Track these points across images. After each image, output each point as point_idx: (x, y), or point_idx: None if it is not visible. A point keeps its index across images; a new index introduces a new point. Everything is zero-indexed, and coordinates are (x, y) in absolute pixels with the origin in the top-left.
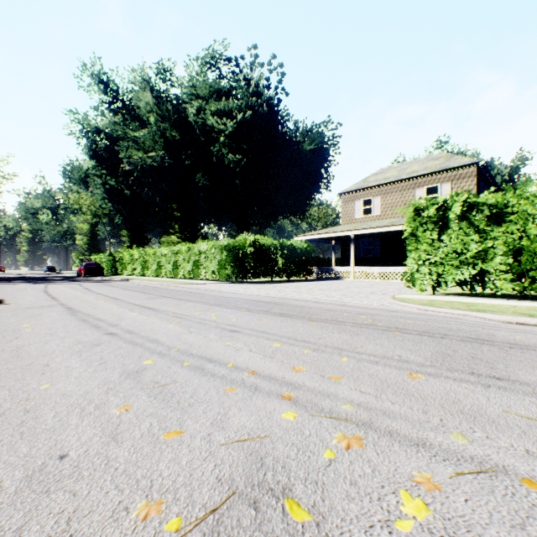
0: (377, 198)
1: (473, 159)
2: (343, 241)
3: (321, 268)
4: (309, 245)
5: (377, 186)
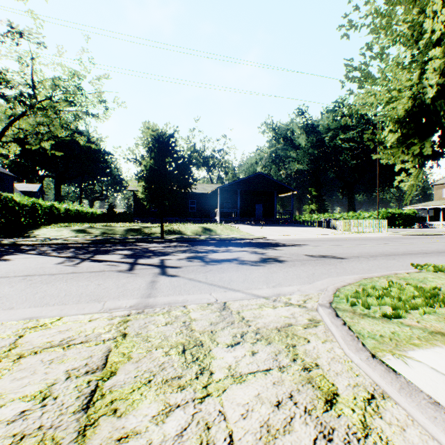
0: None
1: None
2: (434, 209)
3: (420, 223)
4: (414, 212)
5: None
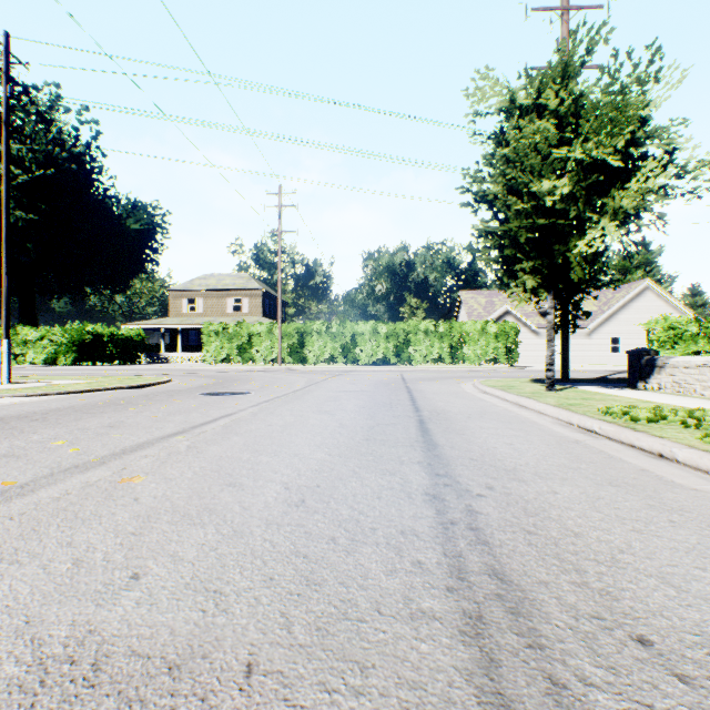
0: (201, 299)
1: (260, 286)
2: (173, 331)
3: (152, 354)
4: (141, 334)
5: (201, 291)
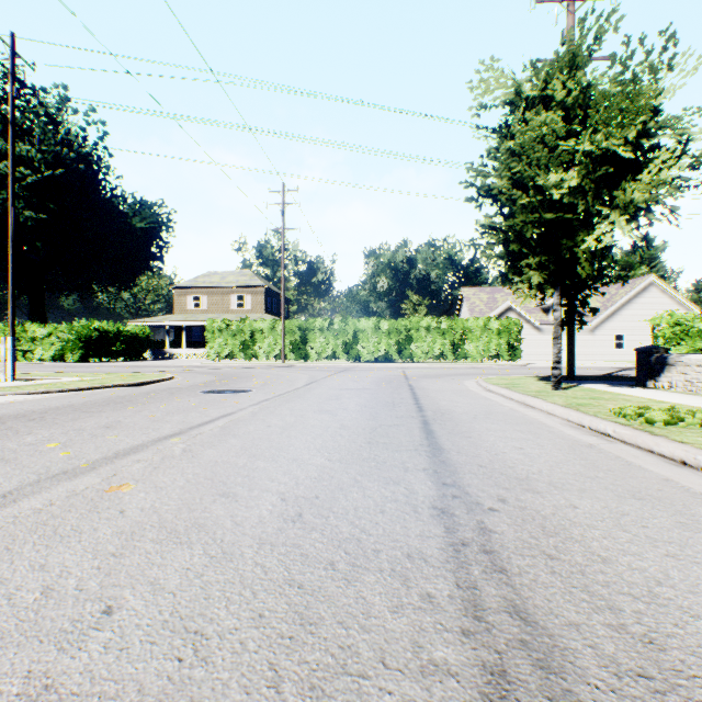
0: (205, 296)
1: (263, 283)
2: (178, 327)
3: (157, 351)
4: (146, 331)
5: (205, 288)
